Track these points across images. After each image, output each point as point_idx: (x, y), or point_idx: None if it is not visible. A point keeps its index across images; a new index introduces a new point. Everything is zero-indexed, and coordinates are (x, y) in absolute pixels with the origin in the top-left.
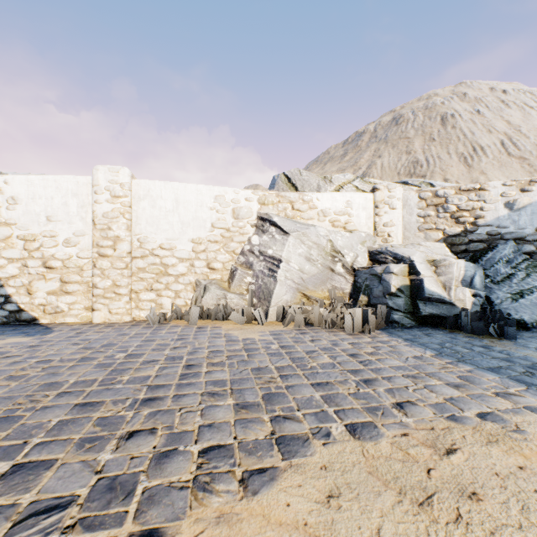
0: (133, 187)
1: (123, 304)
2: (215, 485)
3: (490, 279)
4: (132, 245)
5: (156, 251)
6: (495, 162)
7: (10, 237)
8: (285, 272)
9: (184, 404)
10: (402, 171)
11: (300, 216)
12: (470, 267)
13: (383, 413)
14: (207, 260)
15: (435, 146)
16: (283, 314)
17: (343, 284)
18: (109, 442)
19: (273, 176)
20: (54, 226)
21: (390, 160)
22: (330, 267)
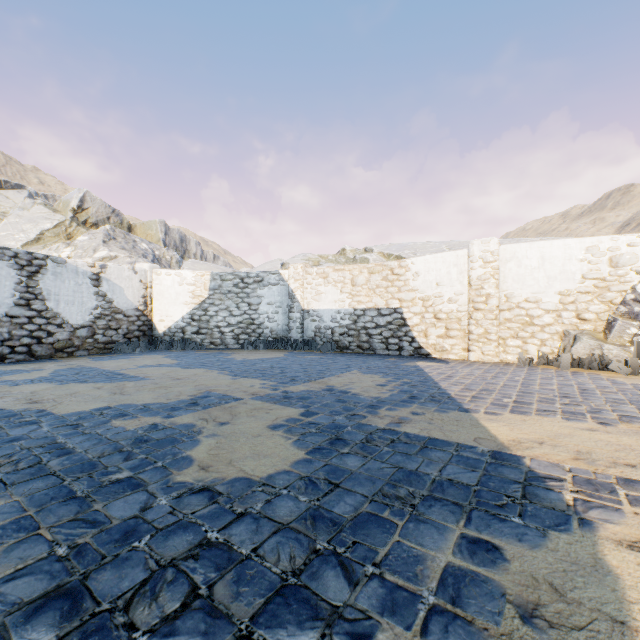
0: (500, 252)
1: (493, 347)
2: (633, 422)
3: None
4: (499, 300)
5: (521, 304)
6: None
7: (414, 299)
8: None
9: (592, 401)
10: None
11: None
12: None
13: None
14: (576, 311)
15: None
16: None
17: None
18: (555, 403)
19: None
20: (440, 289)
21: None
22: None
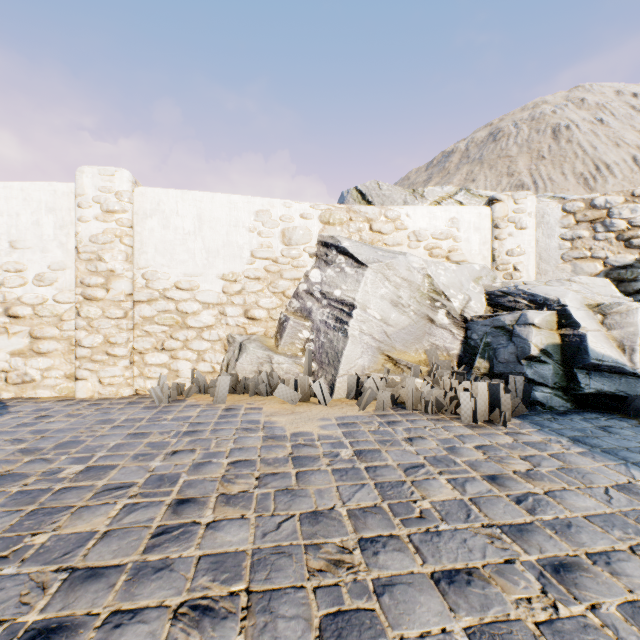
0: (136, 198)
1: (120, 370)
2: None
3: None
4: (135, 283)
5: (169, 292)
6: (626, 183)
7: None
8: (360, 323)
9: None
10: None
11: (382, 240)
12: None
13: None
14: (245, 306)
15: (545, 165)
16: (357, 387)
17: (448, 342)
18: None
19: (342, 192)
20: (20, 255)
21: (487, 185)
22: (427, 315)
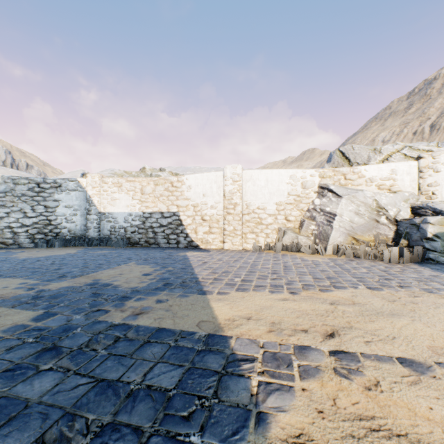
0: (243, 175)
1: (239, 240)
2: (309, 289)
3: None
4: (243, 207)
5: (255, 210)
6: None
7: (188, 205)
8: (339, 222)
9: (289, 275)
10: None
11: (351, 183)
12: None
13: (388, 286)
14: (285, 215)
15: None
16: (337, 250)
17: (386, 232)
18: (267, 279)
19: (330, 152)
20: (206, 199)
21: None
22: (375, 219)
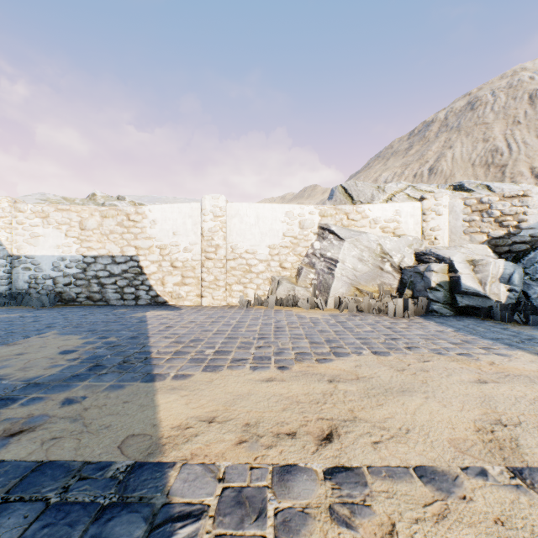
0: (228, 209)
1: (221, 293)
2: (304, 360)
3: (529, 277)
4: (227, 251)
5: (243, 255)
6: None
7: (152, 247)
8: (341, 270)
9: (281, 340)
10: (477, 162)
11: (354, 224)
12: (509, 266)
13: (396, 349)
14: (280, 261)
15: (519, 130)
16: (339, 303)
17: (391, 281)
18: (251, 348)
19: (332, 188)
20: (177, 238)
21: (463, 150)
22: (379, 266)
